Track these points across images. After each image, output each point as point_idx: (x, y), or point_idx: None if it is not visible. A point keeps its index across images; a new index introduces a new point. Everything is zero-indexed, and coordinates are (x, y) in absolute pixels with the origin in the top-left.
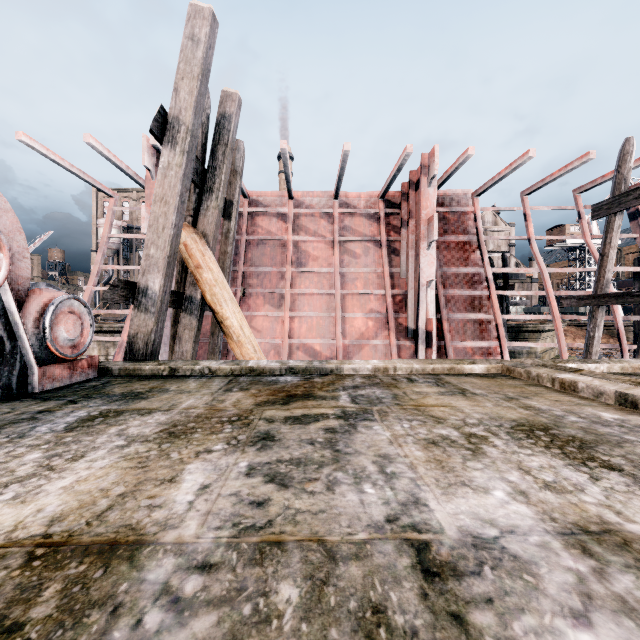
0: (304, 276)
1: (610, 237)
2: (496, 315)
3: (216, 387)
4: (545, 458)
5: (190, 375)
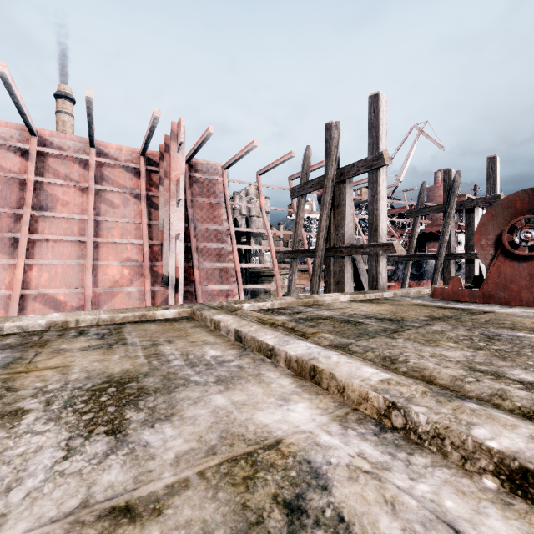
0: (49, 221)
1: (300, 211)
2: (236, 264)
3: None
4: (53, 434)
5: None
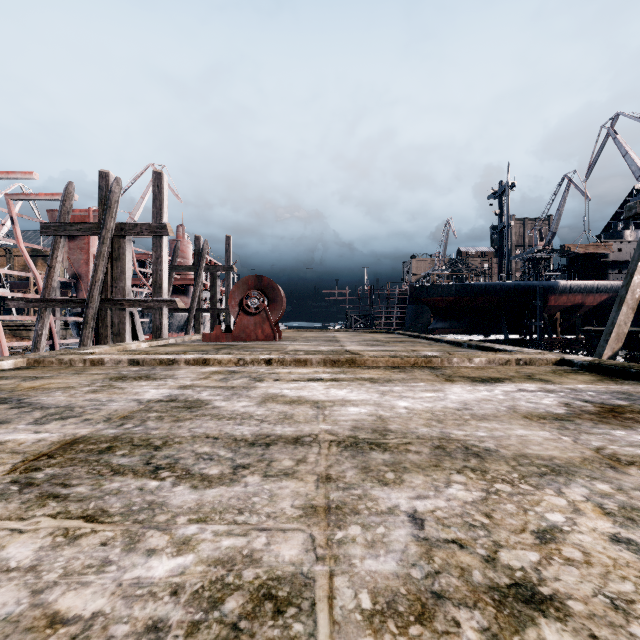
0: None
1: (57, 254)
2: None
3: None
4: (144, 382)
5: None
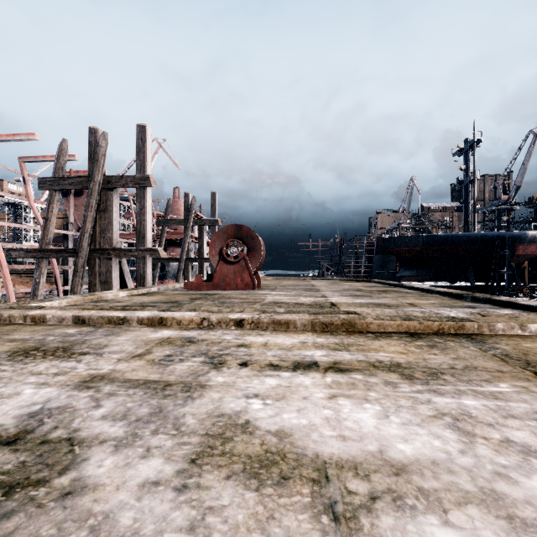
0: None
1: (53, 207)
2: None
3: None
4: (47, 363)
5: None
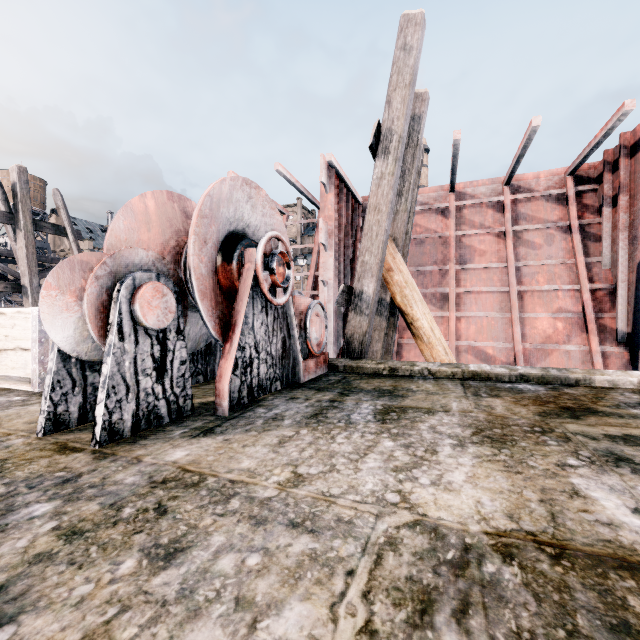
0: (469, 273)
1: None
2: None
3: (458, 390)
4: None
5: (410, 375)
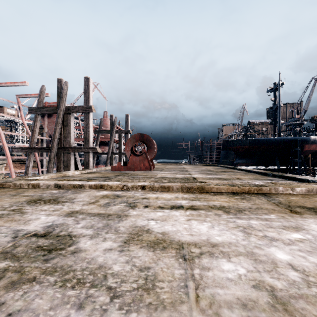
0: None
1: (36, 123)
2: None
3: None
4: (47, 206)
5: None
